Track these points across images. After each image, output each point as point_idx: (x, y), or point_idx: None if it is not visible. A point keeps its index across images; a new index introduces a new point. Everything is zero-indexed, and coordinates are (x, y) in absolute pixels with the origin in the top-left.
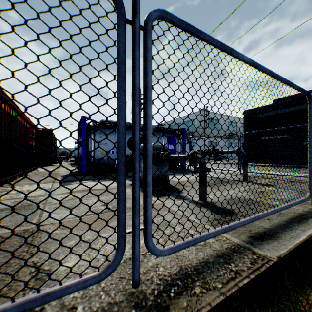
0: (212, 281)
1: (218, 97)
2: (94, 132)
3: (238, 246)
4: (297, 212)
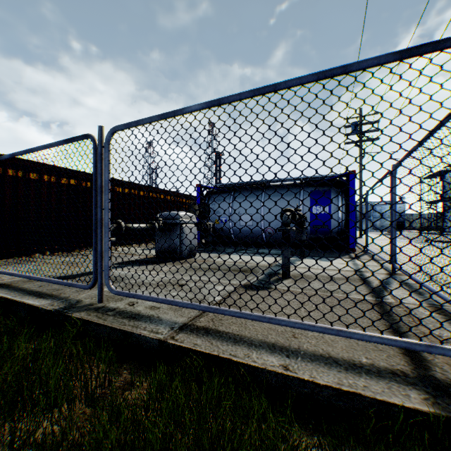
0: None
1: None
2: (209, 200)
3: None
4: (64, 294)
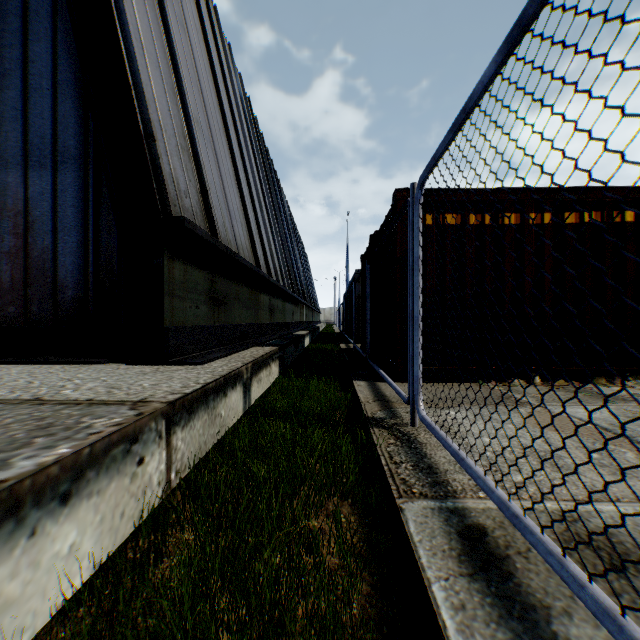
0: (395, 448)
1: (455, 219)
2: None
3: (447, 492)
4: None
